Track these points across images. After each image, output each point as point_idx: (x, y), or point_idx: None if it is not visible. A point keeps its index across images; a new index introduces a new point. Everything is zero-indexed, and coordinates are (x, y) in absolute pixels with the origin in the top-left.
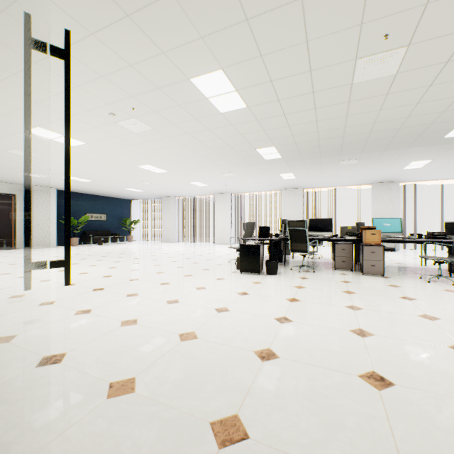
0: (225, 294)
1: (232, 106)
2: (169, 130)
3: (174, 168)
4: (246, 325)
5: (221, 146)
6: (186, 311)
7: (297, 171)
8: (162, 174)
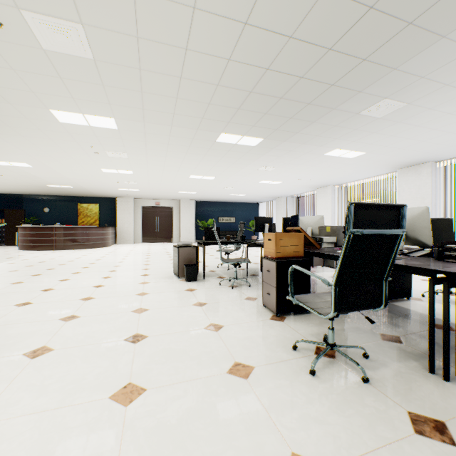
0: (92, 284)
1: (108, 122)
2: (135, 151)
3: (212, 173)
4: (9, 299)
5: (187, 148)
6: (43, 285)
7: (336, 144)
8: (217, 179)
